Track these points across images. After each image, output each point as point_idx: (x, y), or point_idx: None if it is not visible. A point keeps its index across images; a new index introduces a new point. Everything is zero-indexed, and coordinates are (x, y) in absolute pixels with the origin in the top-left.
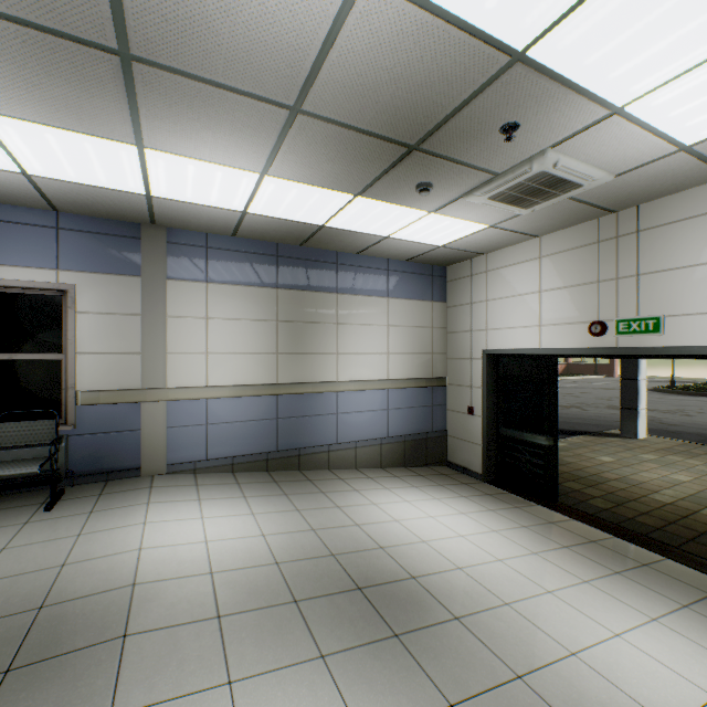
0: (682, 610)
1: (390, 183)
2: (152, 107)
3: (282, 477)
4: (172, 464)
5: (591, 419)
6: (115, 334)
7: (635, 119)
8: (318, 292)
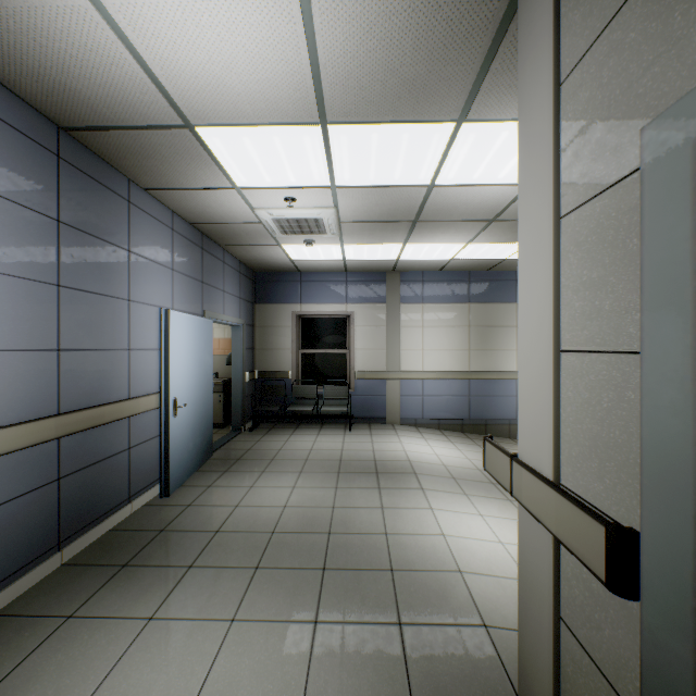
0: None
1: None
2: (418, 232)
3: (473, 437)
4: (402, 419)
5: None
6: (372, 338)
7: None
8: (500, 303)
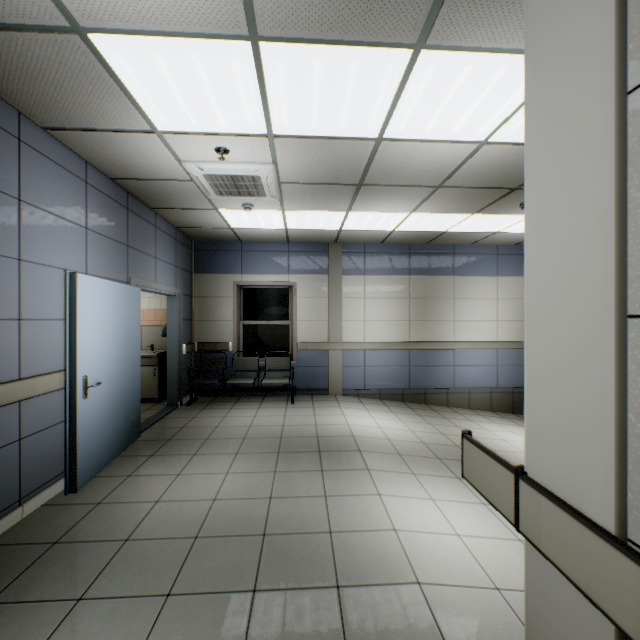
0: None
1: (498, 206)
2: (362, 198)
3: (414, 406)
4: (345, 389)
5: None
6: (315, 309)
7: None
8: (439, 276)
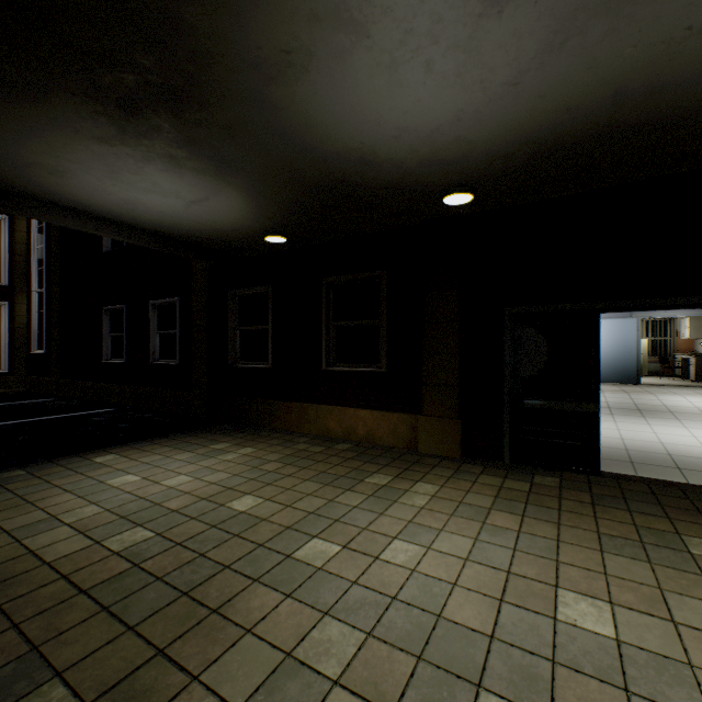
0: None
1: None
2: None
3: None
4: None
5: None
6: None
7: None
8: None
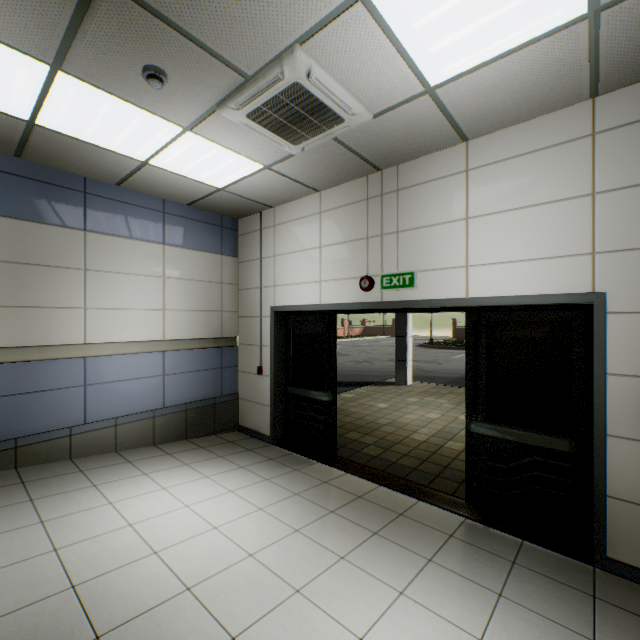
0: (427, 567)
1: (99, 53)
2: None
3: None
4: None
5: (376, 371)
6: None
7: (382, 22)
8: (53, 225)
